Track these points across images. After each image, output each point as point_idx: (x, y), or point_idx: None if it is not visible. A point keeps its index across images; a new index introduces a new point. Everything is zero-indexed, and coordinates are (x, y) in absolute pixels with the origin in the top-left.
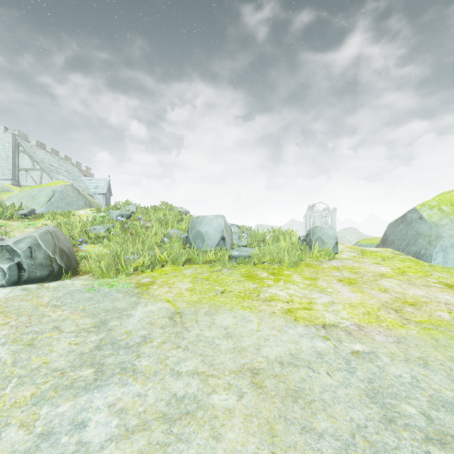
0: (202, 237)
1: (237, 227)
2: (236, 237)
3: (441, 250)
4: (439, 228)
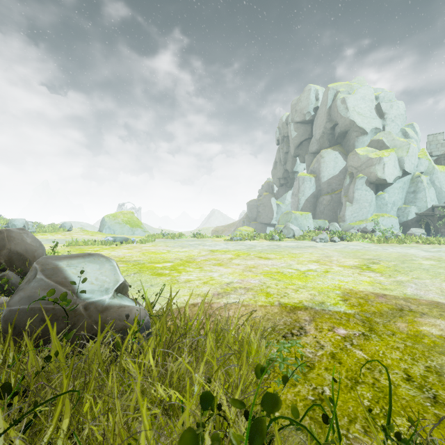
0: (15, 226)
1: (33, 222)
2: (31, 226)
3: (105, 229)
4: (107, 223)
